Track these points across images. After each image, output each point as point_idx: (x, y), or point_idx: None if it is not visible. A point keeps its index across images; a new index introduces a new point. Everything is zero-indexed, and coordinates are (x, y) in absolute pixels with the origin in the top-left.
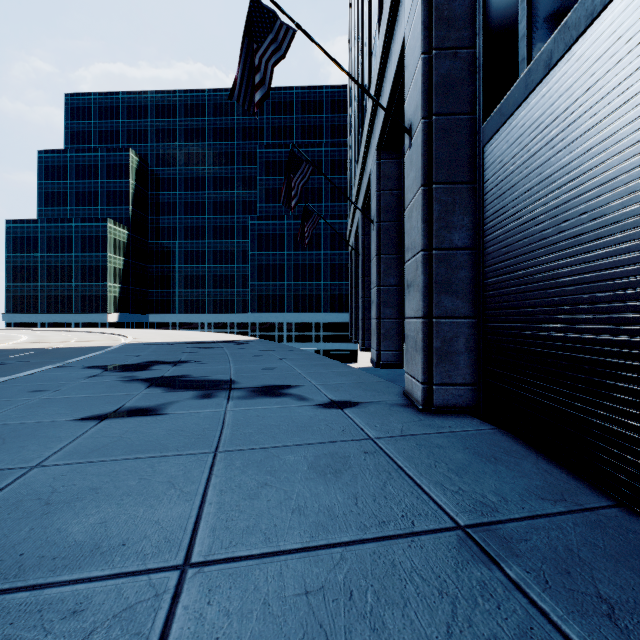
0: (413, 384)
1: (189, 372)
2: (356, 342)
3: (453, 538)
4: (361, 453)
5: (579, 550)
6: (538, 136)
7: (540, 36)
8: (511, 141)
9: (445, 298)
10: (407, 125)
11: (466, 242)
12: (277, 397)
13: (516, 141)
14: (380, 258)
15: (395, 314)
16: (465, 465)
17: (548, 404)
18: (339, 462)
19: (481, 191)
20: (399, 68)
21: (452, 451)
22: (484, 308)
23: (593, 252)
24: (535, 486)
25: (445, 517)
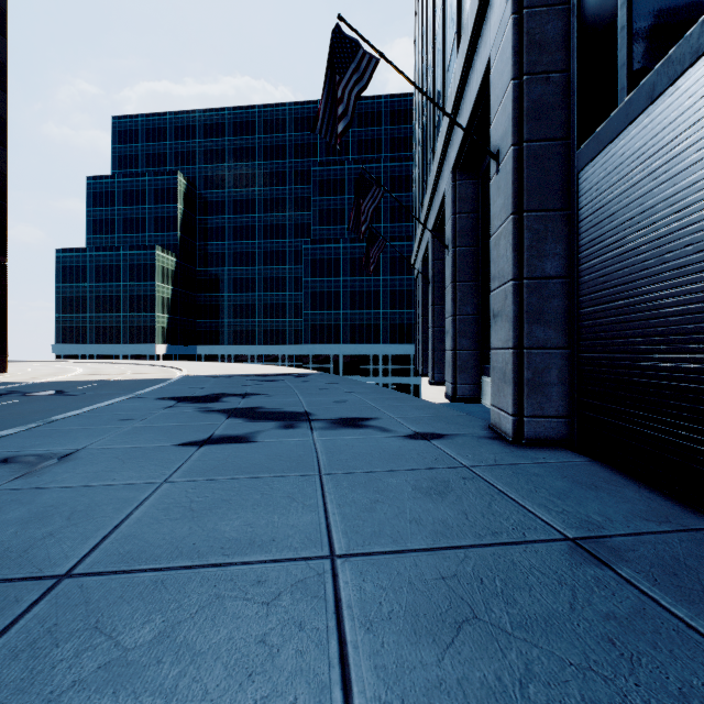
0: (501, 417)
1: (261, 404)
2: (423, 376)
3: (564, 546)
4: (460, 479)
5: (685, 559)
6: (639, 166)
7: (641, 66)
8: (609, 169)
9: (537, 328)
10: (493, 150)
11: (559, 271)
12: (359, 428)
13: (615, 170)
14: (456, 285)
15: (472, 345)
16: (566, 491)
17: (650, 434)
18: (440, 485)
19: (575, 218)
20: (482, 88)
21: (550, 479)
22: (579, 338)
23: (698, 283)
24: (639, 510)
25: (553, 531)
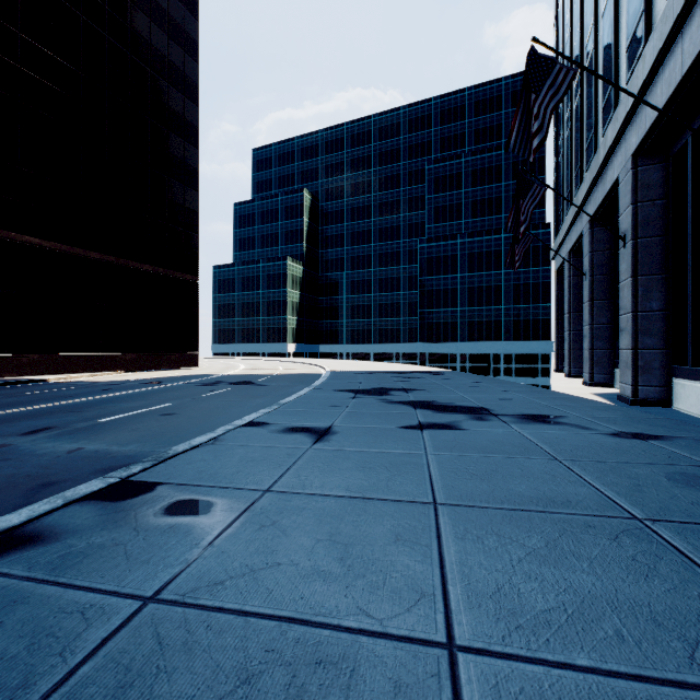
0: None
1: (430, 398)
2: (571, 376)
3: None
4: None
5: None
6: None
7: None
8: None
9: None
10: None
11: None
12: (554, 424)
13: None
14: (636, 280)
15: (658, 344)
16: None
17: None
18: (697, 479)
19: None
20: (690, 70)
21: None
22: None
23: None
24: None
25: None
